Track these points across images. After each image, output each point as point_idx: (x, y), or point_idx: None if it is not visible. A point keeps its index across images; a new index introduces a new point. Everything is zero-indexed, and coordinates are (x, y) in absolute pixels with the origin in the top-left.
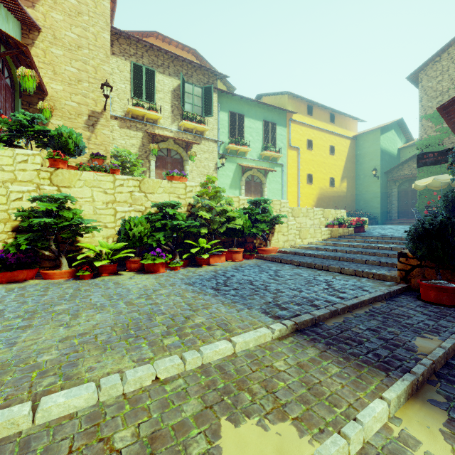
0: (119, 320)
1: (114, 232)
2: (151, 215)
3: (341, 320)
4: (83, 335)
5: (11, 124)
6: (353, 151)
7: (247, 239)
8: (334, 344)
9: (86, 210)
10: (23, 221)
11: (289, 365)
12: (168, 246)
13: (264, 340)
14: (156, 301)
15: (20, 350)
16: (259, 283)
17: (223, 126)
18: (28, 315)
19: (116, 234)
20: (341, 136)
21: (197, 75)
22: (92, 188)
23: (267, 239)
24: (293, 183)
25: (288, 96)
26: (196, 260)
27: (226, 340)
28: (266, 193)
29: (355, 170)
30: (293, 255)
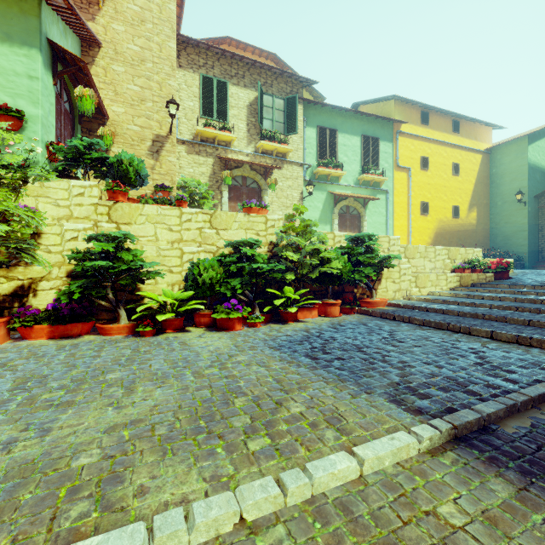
0: (185, 401)
1: (181, 278)
2: (224, 256)
3: (527, 422)
4: (136, 423)
5: (67, 152)
6: (486, 169)
7: (345, 287)
8: (536, 474)
9: (148, 251)
10: (77, 264)
11: (468, 514)
12: (245, 296)
13: (407, 455)
14: (232, 373)
15: (53, 444)
16: (371, 350)
17: (310, 145)
18: (74, 385)
19: (182, 281)
20: (469, 149)
21: (278, 84)
22: (156, 224)
23: (373, 288)
24: (402, 214)
25: (395, 101)
26: (280, 314)
27: (346, 453)
28: (365, 228)
29: (488, 195)
30: (410, 310)
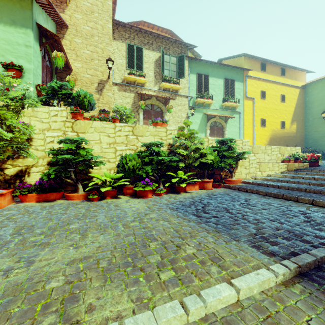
0: (118, 243)
1: (115, 166)
2: (141, 152)
3: None
4: (87, 258)
5: (47, 90)
6: (302, 98)
7: (215, 171)
8: None
9: (95, 149)
10: (53, 157)
11: None
12: (154, 176)
13: (268, 286)
14: (147, 225)
15: (35, 272)
16: (235, 211)
17: (192, 85)
18: (50, 232)
19: (116, 167)
20: (291, 86)
21: (173, 48)
22: (100, 133)
23: (232, 172)
24: (249, 126)
25: (245, 57)
26: (175, 188)
27: (227, 284)
28: (226, 135)
29: (303, 114)
30: (256, 185)
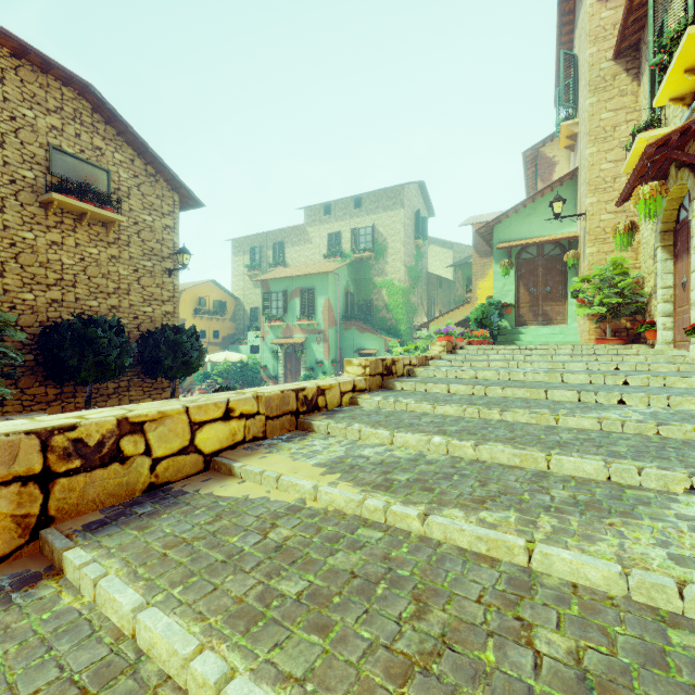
0: None
1: None
2: None
3: None
4: None
5: None
6: None
7: None
8: None
9: None
10: None
11: None
12: None
13: None
14: None
15: None
16: None
17: None
18: None
19: None
20: None
21: None
22: None
23: None
24: None
25: None
26: None
27: None
28: None
29: None
30: None
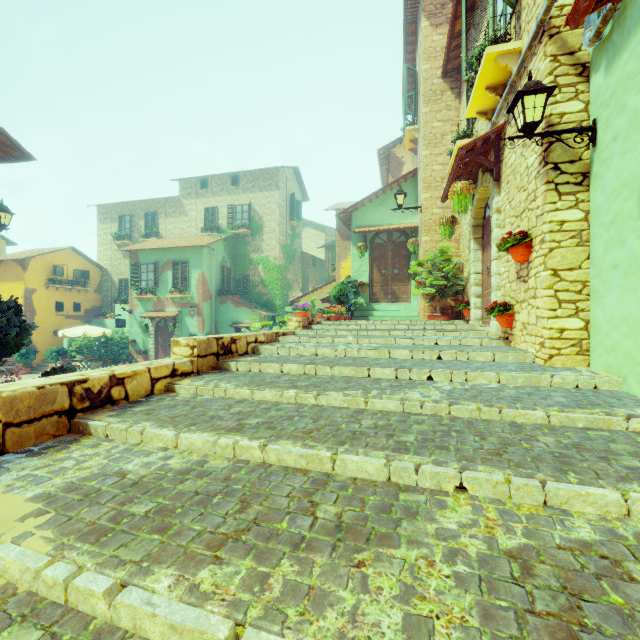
0: None
1: None
2: None
3: None
4: None
5: None
6: None
7: None
8: None
9: None
10: None
11: None
12: None
13: None
14: None
15: None
16: None
17: None
18: None
19: None
20: None
21: None
22: None
23: None
24: None
25: None
26: None
27: None
28: None
29: None
30: None
